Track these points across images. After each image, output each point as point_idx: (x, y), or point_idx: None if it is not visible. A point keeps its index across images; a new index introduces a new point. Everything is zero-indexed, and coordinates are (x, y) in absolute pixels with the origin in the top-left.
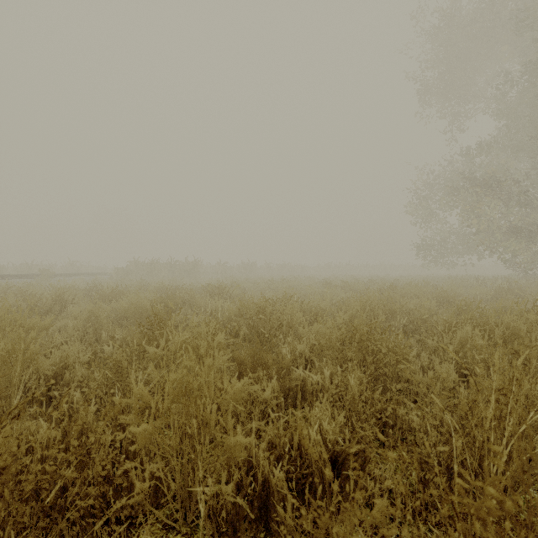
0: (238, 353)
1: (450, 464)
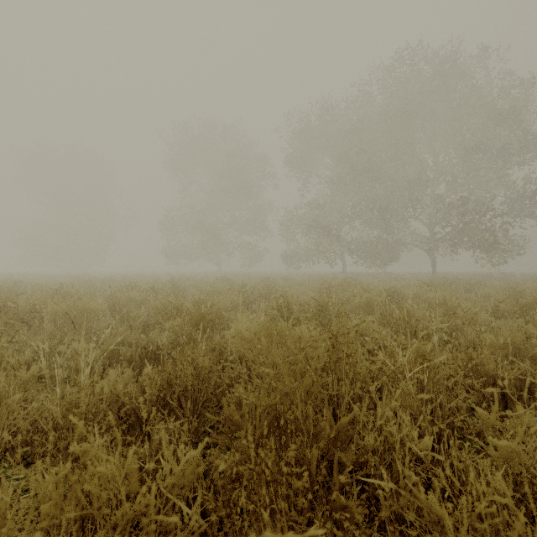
0: None
1: None
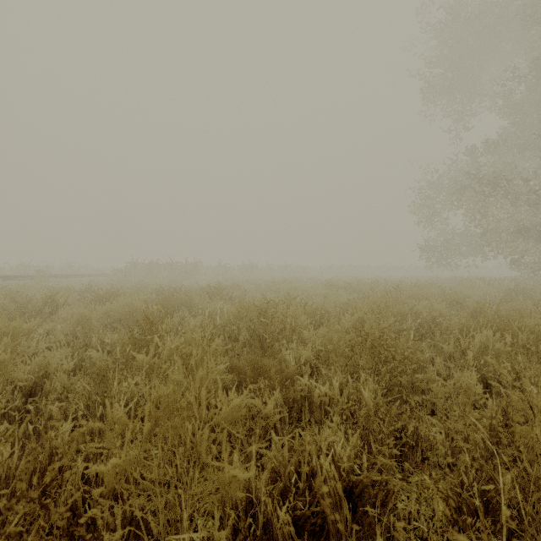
0: (237, 361)
1: (486, 495)
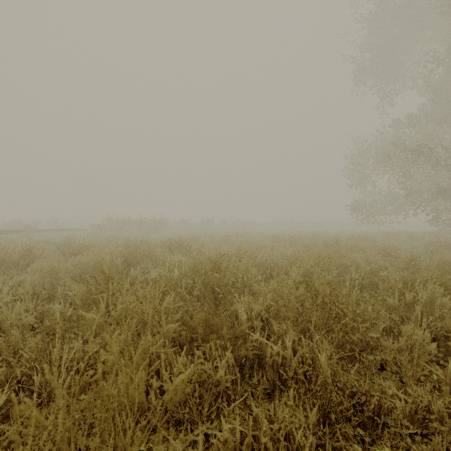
0: (188, 318)
1: None
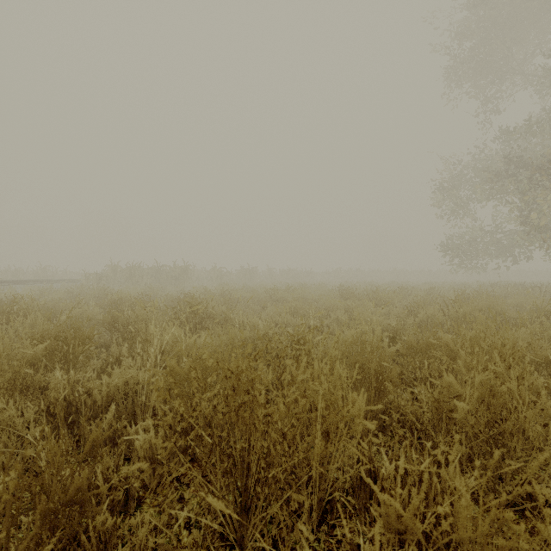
0: None
1: None
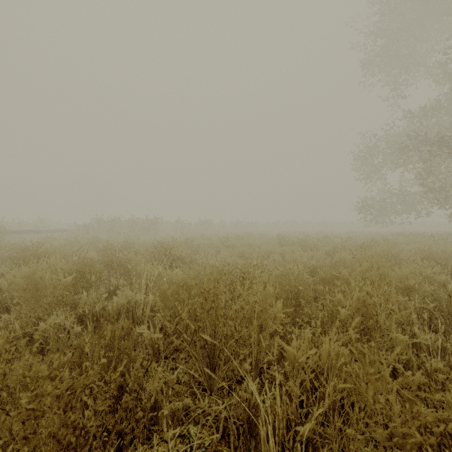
0: None
1: None
